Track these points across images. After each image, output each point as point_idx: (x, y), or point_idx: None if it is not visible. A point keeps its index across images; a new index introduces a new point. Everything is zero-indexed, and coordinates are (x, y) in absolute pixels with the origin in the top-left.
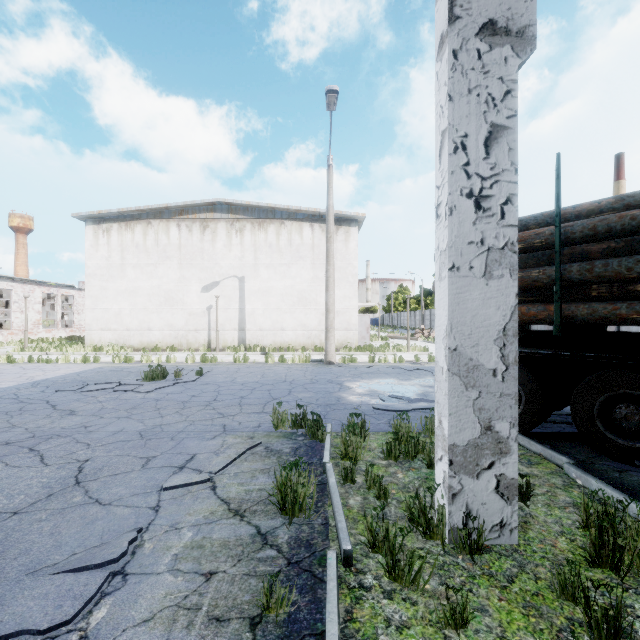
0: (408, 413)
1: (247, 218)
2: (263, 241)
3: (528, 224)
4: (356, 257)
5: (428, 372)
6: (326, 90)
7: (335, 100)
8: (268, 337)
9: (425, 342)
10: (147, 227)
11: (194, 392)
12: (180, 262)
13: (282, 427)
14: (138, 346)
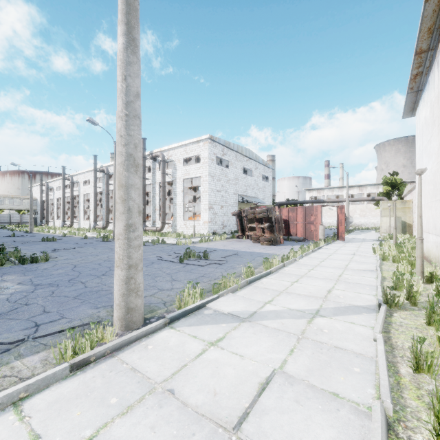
0: None
1: None
2: None
3: None
4: None
5: None
6: None
7: None
8: None
9: None
10: (427, 91)
11: None
12: (438, 123)
13: (43, 261)
14: (425, 253)
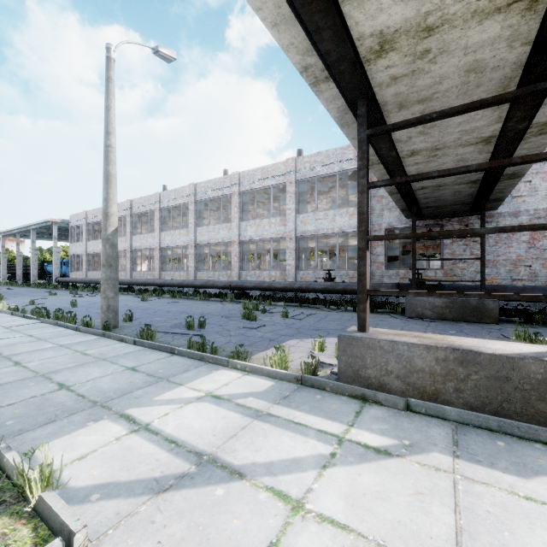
0: None
1: None
2: None
3: (15, 264)
4: None
5: None
6: None
7: None
8: None
9: None
10: None
11: None
12: None
13: None
14: None
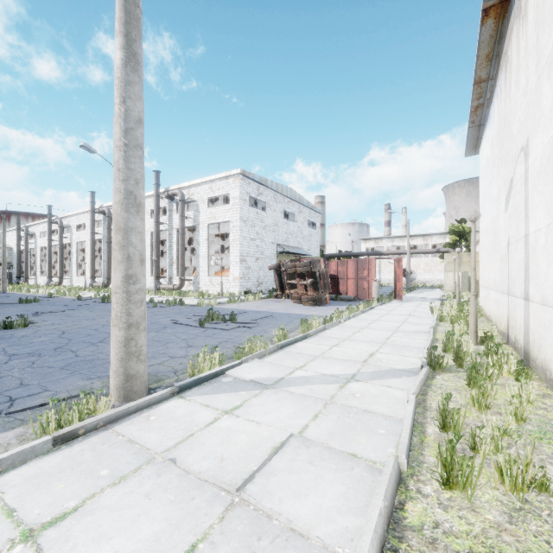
0: None
1: None
2: None
3: None
4: None
5: None
6: None
7: None
8: (550, 333)
9: None
10: (489, 126)
11: None
12: (497, 163)
13: (21, 327)
14: (487, 312)
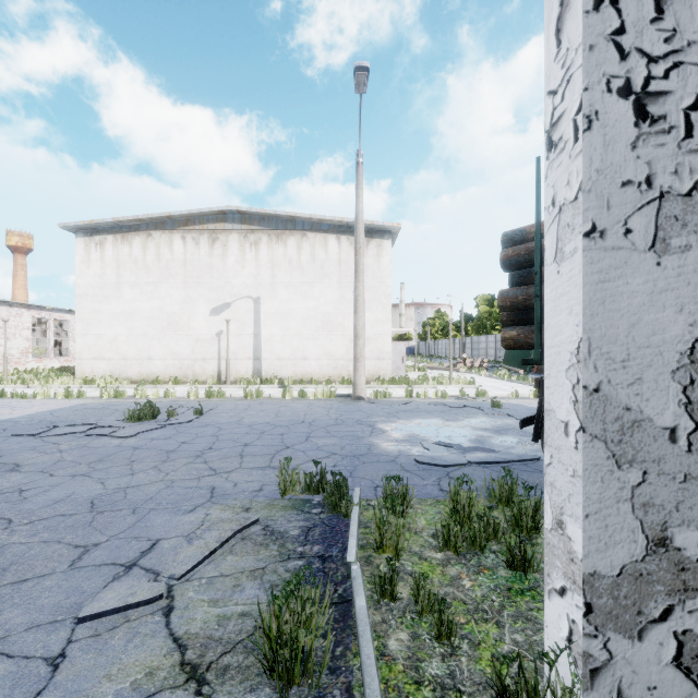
0: (462, 468)
1: (263, 229)
2: (282, 256)
3: None
4: (390, 274)
5: (478, 410)
6: (354, 67)
7: (365, 80)
8: (287, 367)
9: (468, 373)
10: (147, 240)
11: (186, 437)
12: (185, 280)
13: (292, 492)
14: (136, 378)
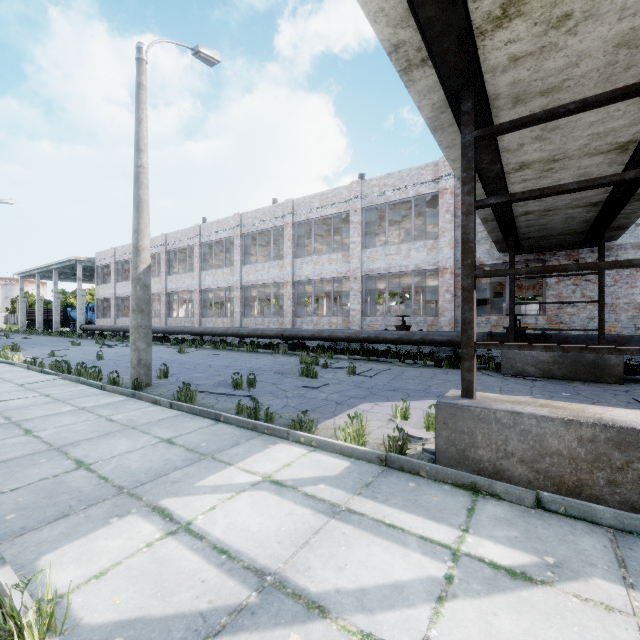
0: None
1: None
2: None
3: (35, 309)
4: None
5: None
6: None
7: None
8: None
9: None
10: None
11: None
12: None
13: None
14: None
